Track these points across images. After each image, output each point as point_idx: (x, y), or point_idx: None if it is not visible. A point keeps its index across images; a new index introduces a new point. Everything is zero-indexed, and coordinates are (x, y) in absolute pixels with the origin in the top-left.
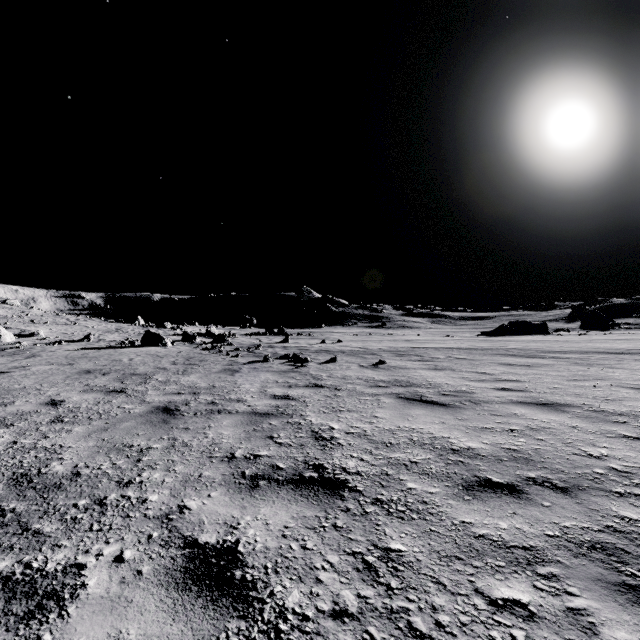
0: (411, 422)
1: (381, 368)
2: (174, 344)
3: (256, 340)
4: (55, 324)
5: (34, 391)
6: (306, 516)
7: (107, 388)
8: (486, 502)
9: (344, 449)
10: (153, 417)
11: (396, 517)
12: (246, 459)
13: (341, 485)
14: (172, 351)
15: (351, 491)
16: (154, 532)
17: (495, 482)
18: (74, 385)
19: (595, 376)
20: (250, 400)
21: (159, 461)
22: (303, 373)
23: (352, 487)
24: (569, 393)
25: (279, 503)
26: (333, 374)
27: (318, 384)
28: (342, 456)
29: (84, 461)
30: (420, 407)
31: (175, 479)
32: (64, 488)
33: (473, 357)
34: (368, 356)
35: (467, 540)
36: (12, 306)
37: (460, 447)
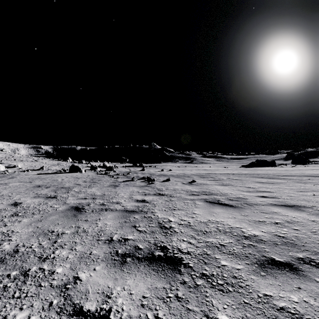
0: (215, 217)
1: (194, 184)
2: (86, 171)
3: (128, 169)
4: (26, 161)
5: (7, 197)
6: (157, 287)
7: (47, 195)
8: (276, 277)
9: (178, 235)
10: (68, 213)
11: (218, 289)
12: (119, 241)
13: (178, 262)
14: (84, 175)
15: (185, 267)
16: (54, 300)
17: (278, 261)
18: (29, 193)
19: (311, 189)
20: (123, 202)
21: (67, 242)
22: (152, 187)
23: (186, 264)
24: (301, 199)
25: (139, 276)
26: (168, 188)
27: (160, 193)
28: (177, 240)
29: (23, 242)
30: (219, 207)
31: (75, 256)
32: (5, 262)
33: (241, 178)
34: (186, 178)
35: (272, 312)
36: (5, 152)
37: (249, 234)
